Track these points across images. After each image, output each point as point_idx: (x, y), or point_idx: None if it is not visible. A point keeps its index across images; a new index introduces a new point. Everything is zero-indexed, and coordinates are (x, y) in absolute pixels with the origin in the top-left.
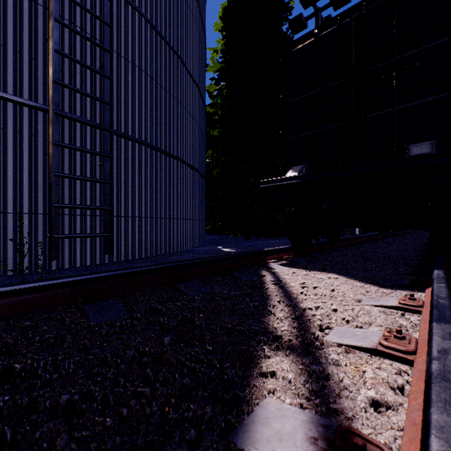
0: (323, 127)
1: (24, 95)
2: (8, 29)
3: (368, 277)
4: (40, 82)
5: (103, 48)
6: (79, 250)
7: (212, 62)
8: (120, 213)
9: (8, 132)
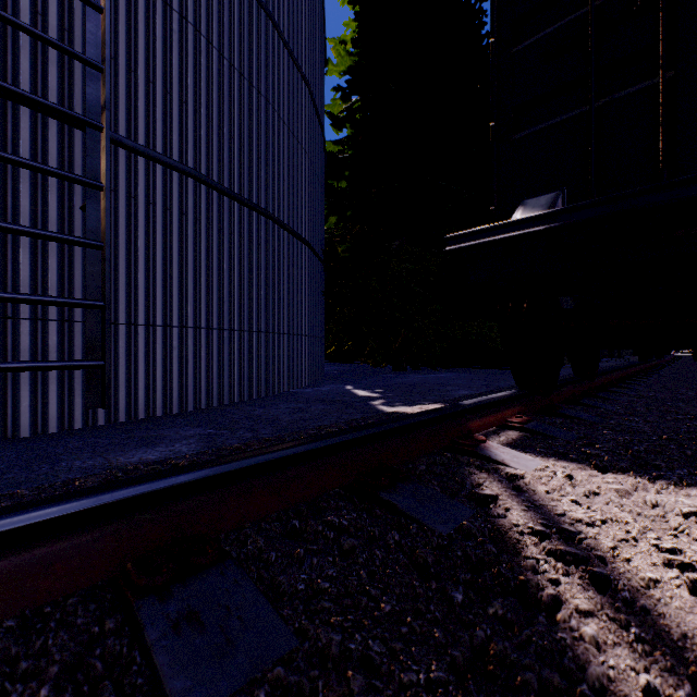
0: (610, 95)
1: None
2: None
3: None
4: None
5: None
6: (29, 399)
7: (336, 55)
8: (136, 318)
9: None
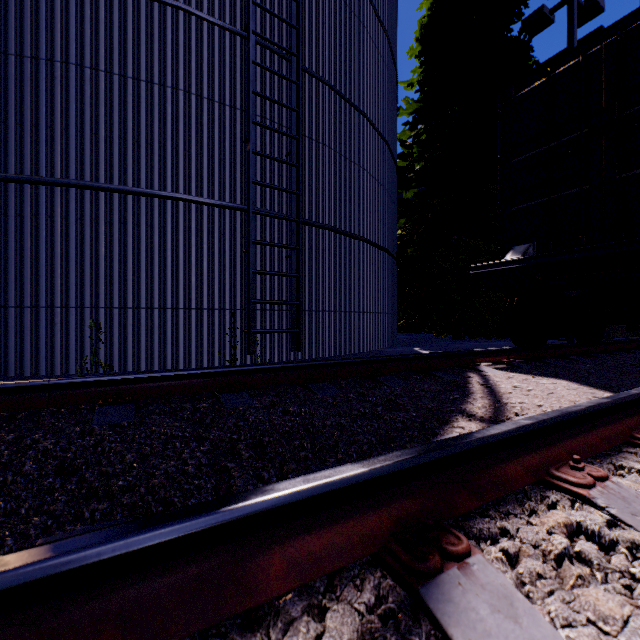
0: (559, 193)
1: (226, 199)
2: (215, 140)
3: (611, 385)
4: (238, 183)
5: (291, 137)
6: (269, 346)
7: (405, 103)
8: (305, 308)
9: (215, 235)
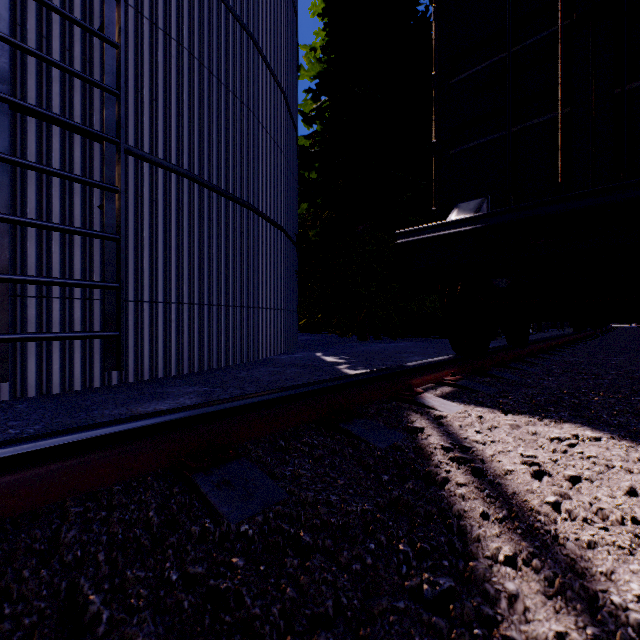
0: (523, 123)
1: None
2: None
3: None
4: None
5: None
6: (59, 363)
7: (307, 62)
8: (142, 296)
9: None
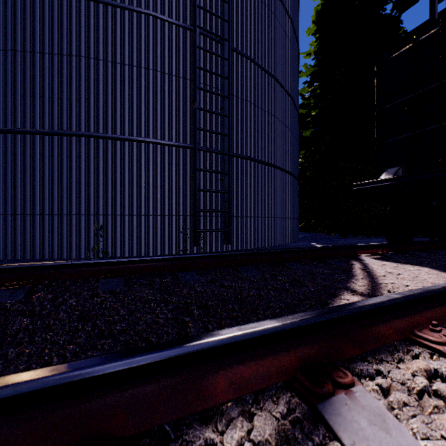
0: (423, 128)
1: (180, 141)
2: (173, 102)
3: None
4: (188, 130)
5: (223, 97)
6: (209, 240)
7: (305, 68)
8: (233, 214)
9: (173, 165)
